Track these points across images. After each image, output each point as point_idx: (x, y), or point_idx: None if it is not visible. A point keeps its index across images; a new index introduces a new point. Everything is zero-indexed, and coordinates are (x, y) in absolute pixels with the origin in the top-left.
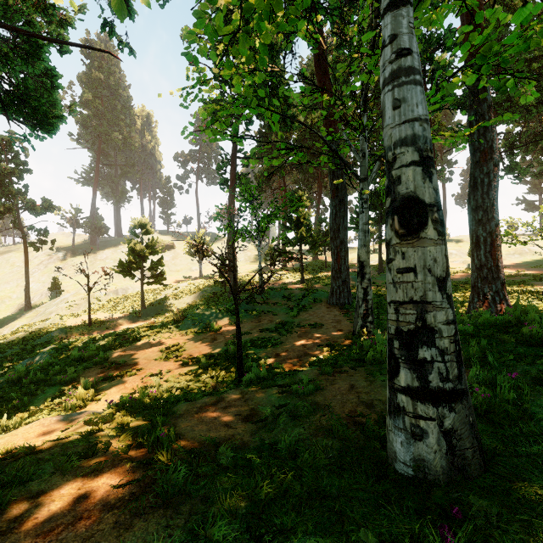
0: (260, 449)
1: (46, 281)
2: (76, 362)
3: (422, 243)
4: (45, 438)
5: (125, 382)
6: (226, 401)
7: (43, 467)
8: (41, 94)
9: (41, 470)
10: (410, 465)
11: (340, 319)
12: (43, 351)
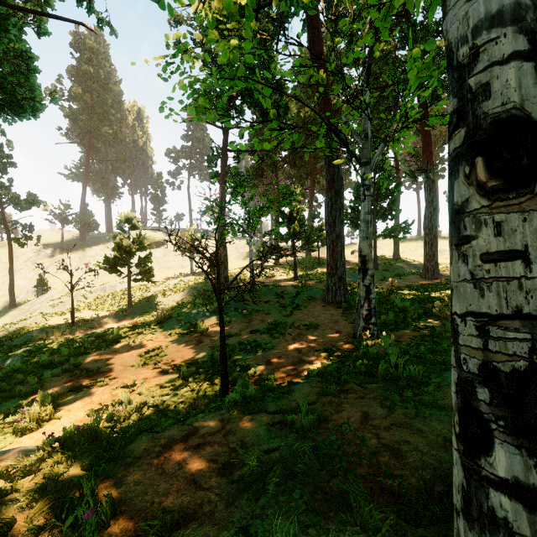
0: None
1: (33, 278)
2: (45, 368)
3: None
4: None
5: (93, 394)
6: (201, 435)
7: None
8: (18, 79)
9: None
10: None
11: (337, 319)
12: (15, 354)
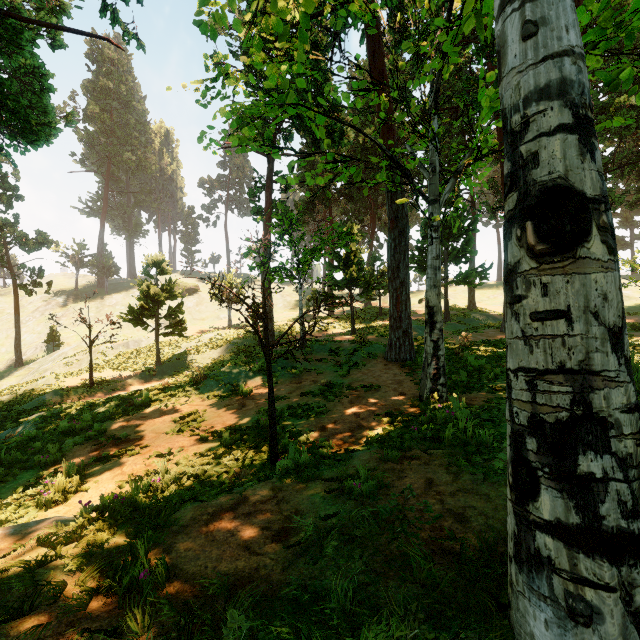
0: (297, 601)
1: (42, 331)
2: (65, 436)
3: (580, 266)
4: None
5: (124, 464)
6: (251, 503)
7: None
8: (29, 99)
9: None
10: None
11: (402, 379)
12: (28, 420)
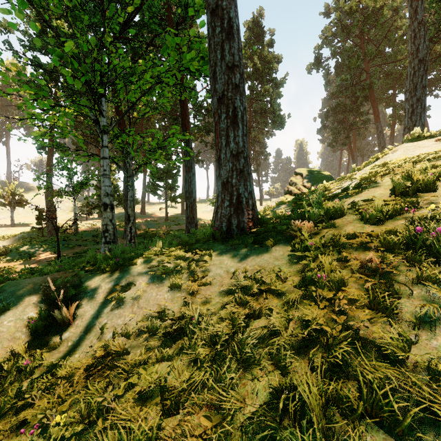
0: None
1: None
2: None
3: (107, 212)
4: None
5: None
6: None
7: None
8: None
9: None
10: None
11: (125, 245)
12: None
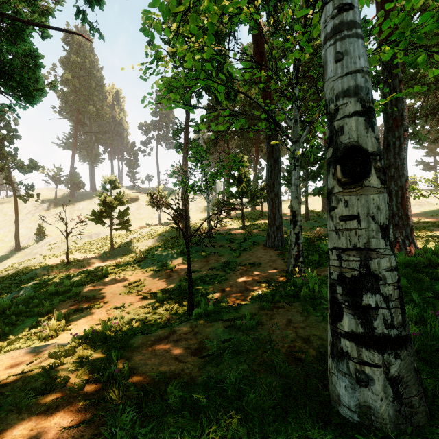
0: (207, 385)
1: (33, 227)
2: (53, 296)
3: (365, 191)
4: (11, 371)
5: (93, 313)
6: (178, 334)
7: (3, 403)
8: (27, 72)
9: (0, 407)
10: (355, 411)
11: (275, 259)
12: (27, 286)
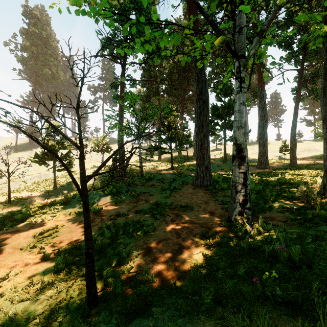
0: None
1: None
2: None
3: None
4: None
5: None
6: None
7: None
8: None
9: None
10: None
11: (208, 200)
12: None
